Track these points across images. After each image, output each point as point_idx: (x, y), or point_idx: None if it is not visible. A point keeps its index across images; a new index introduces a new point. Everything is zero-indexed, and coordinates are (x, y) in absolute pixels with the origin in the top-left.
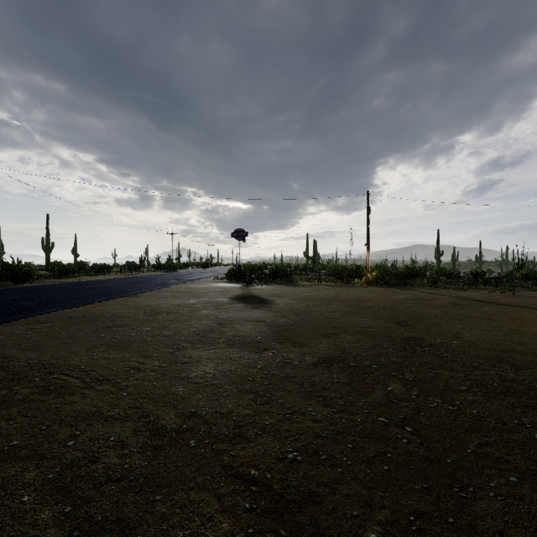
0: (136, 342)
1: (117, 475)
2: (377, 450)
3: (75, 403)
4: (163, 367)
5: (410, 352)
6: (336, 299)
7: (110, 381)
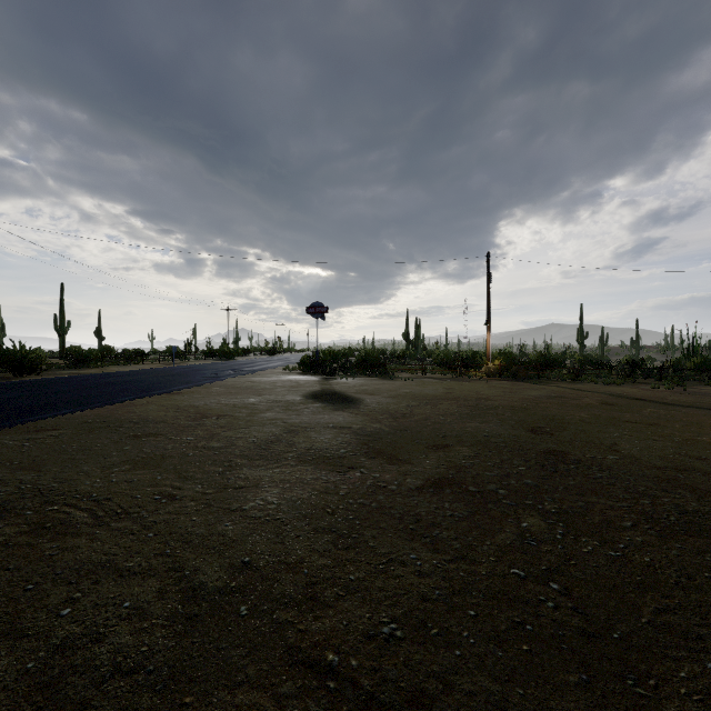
0: (172, 458)
1: (129, 663)
2: (511, 619)
3: (79, 548)
4: (207, 495)
5: (550, 472)
6: (447, 398)
7: (131, 515)
